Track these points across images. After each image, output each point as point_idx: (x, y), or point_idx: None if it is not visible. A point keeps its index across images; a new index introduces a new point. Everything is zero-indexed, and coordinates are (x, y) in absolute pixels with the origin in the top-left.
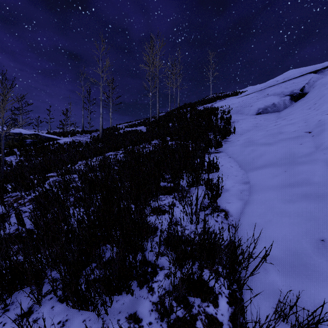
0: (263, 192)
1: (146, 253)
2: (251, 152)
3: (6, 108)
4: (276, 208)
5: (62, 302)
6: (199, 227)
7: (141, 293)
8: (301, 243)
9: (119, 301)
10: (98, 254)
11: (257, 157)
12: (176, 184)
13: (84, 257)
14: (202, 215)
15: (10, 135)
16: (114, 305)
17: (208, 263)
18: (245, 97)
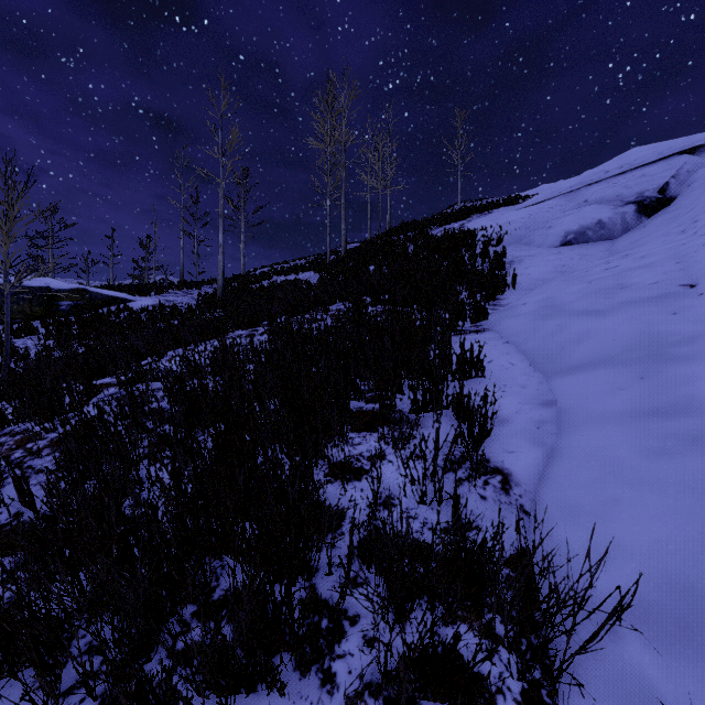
0: (592, 429)
1: (318, 579)
2: (556, 332)
3: (15, 233)
4: (627, 468)
5: None
6: (441, 513)
7: (304, 689)
8: (701, 563)
9: None
10: (202, 583)
11: (571, 342)
12: (385, 406)
13: (167, 592)
14: (448, 482)
15: (26, 292)
16: None
17: (468, 608)
18: (535, 207)
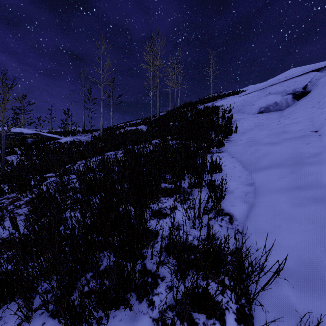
0: (270, 195)
1: (146, 261)
2: (255, 152)
3: (7, 107)
4: (285, 212)
5: (54, 318)
6: (202, 232)
7: (141, 308)
8: (316, 253)
9: (116, 317)
10: (95, 263)
11: (261, 157)
12: (177, 185)
13: (80, 266)
14: (205, 219)
15: (11, 135)
16: (110, 322)
17: (213, 273)
18: (246, 95)
